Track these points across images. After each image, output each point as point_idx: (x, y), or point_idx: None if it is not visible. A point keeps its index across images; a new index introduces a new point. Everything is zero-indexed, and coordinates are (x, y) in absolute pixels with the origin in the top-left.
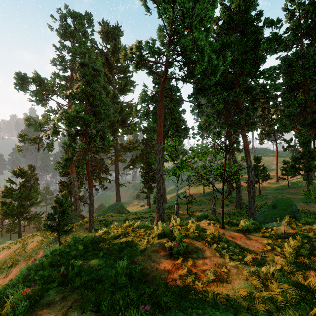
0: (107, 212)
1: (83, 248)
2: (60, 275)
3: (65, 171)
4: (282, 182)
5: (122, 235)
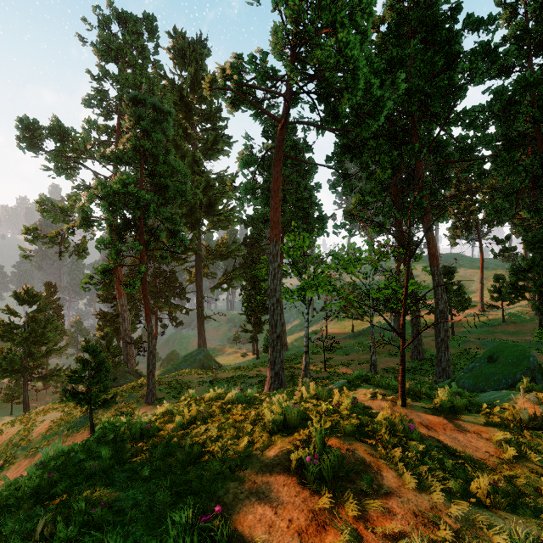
0: (182, 366)
1: (112, 453)
2: (34, 538)
3: (109, 293)
4: (492, 314)
5: (198, 421)
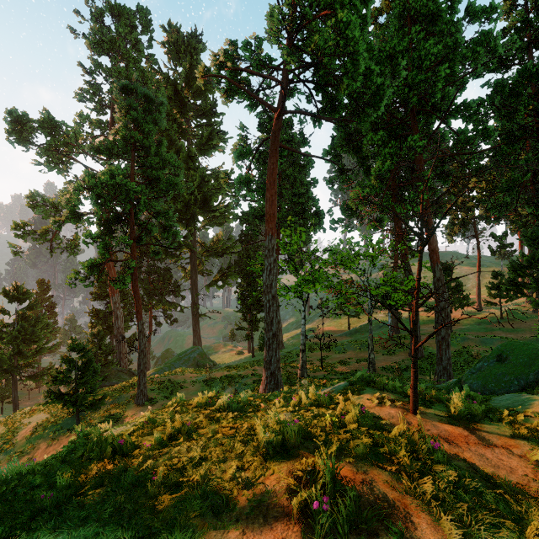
0: (176, 365)
1: (72, 479)
2: None
3: (102, 290)
4: (489, 311)
5: (181, 434)
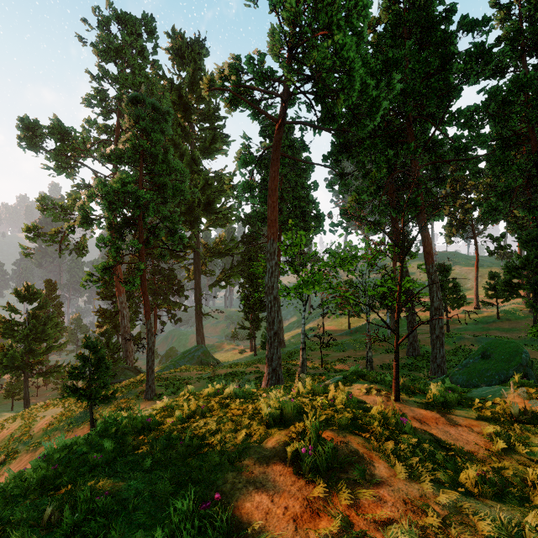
0: (181, 363)
1: (114, 446)
2: (42, 525)
3: (108, 290)
4: (487, 311)
5: (197, 415)
